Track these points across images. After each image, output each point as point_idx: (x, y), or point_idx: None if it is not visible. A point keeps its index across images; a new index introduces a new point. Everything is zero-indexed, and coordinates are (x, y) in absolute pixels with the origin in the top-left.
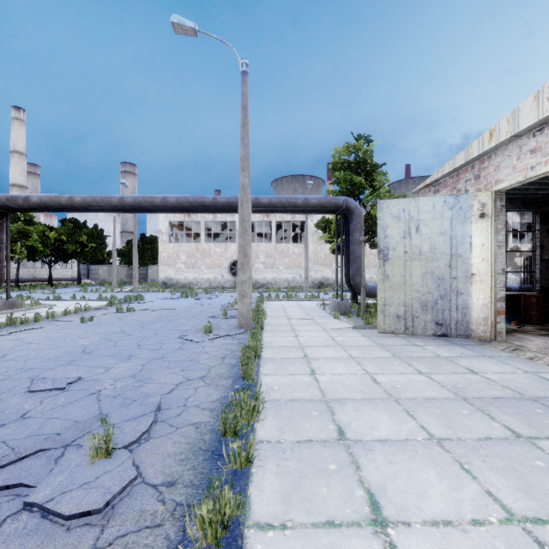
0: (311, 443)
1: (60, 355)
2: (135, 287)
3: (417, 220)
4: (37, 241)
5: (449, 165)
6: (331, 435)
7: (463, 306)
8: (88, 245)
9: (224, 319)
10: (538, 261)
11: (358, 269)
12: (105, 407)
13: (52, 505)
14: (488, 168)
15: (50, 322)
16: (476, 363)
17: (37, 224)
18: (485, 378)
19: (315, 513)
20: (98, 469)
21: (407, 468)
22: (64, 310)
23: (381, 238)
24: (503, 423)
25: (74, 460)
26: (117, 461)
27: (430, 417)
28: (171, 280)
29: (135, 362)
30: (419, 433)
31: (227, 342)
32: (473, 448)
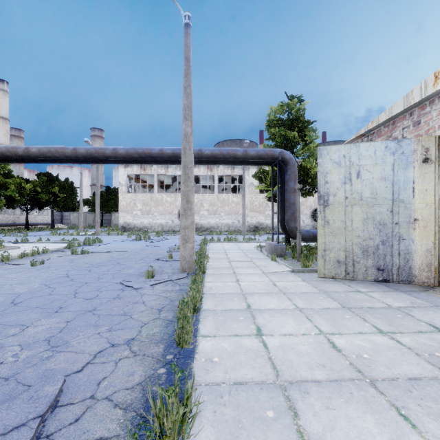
0: None
1: None
2: (97, 231)
3: (358, 165)
4: (14, 191)
5: (385, 113)
6: None
7: (405, 252)
8: (60, 195)
9: (169, 261)
10: None
11: (292, 215)
12: None
13: None
14: (430, 113)
15: (2, 266)
16: (435, 316)
17: (14, 177)
18: None
19: None
20: None
21: None
22: (20, 253)
23: (321, 183)
24: None
25: None
26: None
27: (433, 421)
28: (129, 225)
29: (61, 317)
30: None
31: (168, 289)
32: None
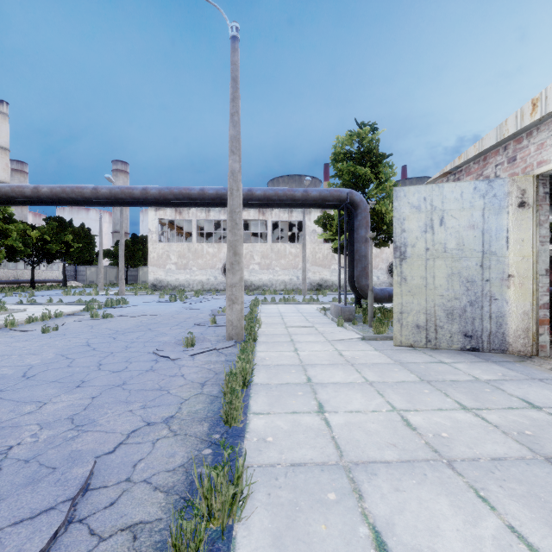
0: None
1: None
2: (121, 290)
3: (441, 210)
4: (17, 240)
5: (474, 147)
6: None
7: (498, 314)
8: (74, 245)
9: (212, 327)
10: None
11: (363, 270)
12: None
13: None
14: (527, 148)
15: (6, 332)
16: (530, 390)
17: (17, 222)
18: None
19: None
20: None
21: None
22: (28, 317)
23: (397, 232)
24: None
25: None
26: None
27: (515, 503)
28: (161, 282)
29: (84, 392)
30: (515, 548)
31: (211, 360)
32: None
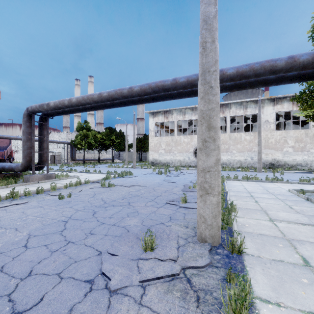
0: None
1: None
2: (134, 165)
3: None
4: (92, 139)
5: None
6: None
7: None
8: (116, 141)
9: (182, 208)
10: None
11: None
12: None
13: None
14: None
15: (44, 195)
16: None
17: (92, 130)
18: None
19: None
20: None
21: None
22: (65, 184)
23: None
24: None
25: None
26: None
27: None
28: (156, 161)
29: None
30: None
31: None
32: None
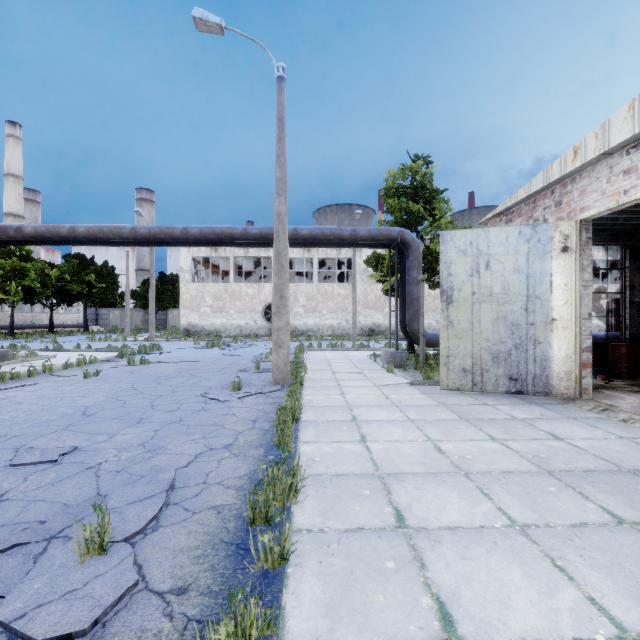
0: (363, 532)
1: (55, 418)
2: (151, 335)
3: (487, 254)
4: (35, 280)
5: (524, 189)
6: (387, 521)
7: (542, 358)
8: (97, 286)
9: (256, 373)
10: (627, 304)
11: (415, 314)
12: (104, 486)
13: (22, 625)
14: (571, 193)
15: (46, 378)
16: (560, 426)
17: (35, 260)
18: (573, 446)
19: (369, 631)
20: (88, 571)
21: (484, 566)
22: (65, 363)
23: (444, 276)
24: (600, 504)
25: (58, 558)
26: (114, 560)
27: (509, 496)
28: (194, 327)
29: (147, 427)
30: (498, 518)
31: (260, 402)
32: (566, 537)
